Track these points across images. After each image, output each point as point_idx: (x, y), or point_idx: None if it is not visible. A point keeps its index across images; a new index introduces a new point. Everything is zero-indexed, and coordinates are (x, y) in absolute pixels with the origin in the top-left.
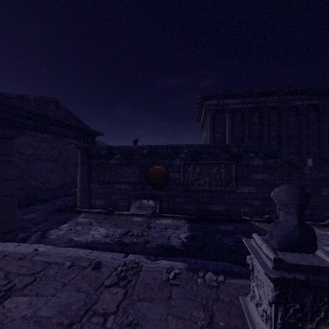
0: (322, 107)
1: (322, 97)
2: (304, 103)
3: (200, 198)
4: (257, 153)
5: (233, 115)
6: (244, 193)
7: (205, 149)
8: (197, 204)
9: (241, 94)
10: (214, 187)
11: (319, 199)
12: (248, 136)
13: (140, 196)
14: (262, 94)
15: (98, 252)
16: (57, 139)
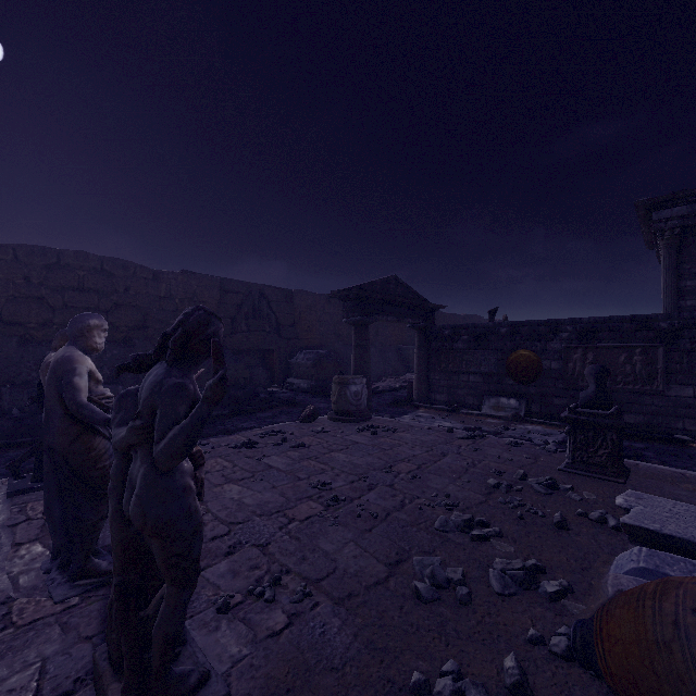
0: None
1: None
2: None
3: None
4: None
5: None
6: (684, 398)
7: (605, 324)
8: None
9: None
10: (621, 385)
11: None
12: None
13: (497, 392)
14: None
15: None
16: (398, 320)
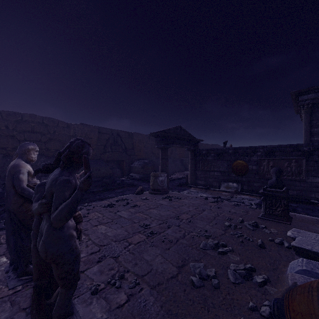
0: None
1: None
2: None
3: None
4: None
5: None
6: (315, 183)
7: (278, 148)
8: None
9: None
10: (286, 177)
11: None
12: None
13: (227, 180)
14: None
15: None
16: (181, 146)
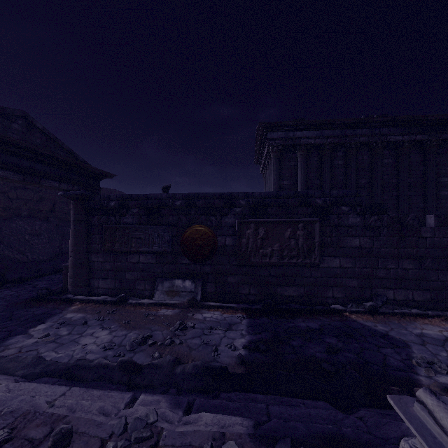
0: (429, 145)
1: (428, 131)
2: (404, 139)
3: (265, 277)
4: (353, 206)
5: (307, 154)
6: (334, 268)
7: (274, 199)
8: (260, 286)
9: (320, 125)
10: (287, 260)
11: (445, 276)
12: (329, 184)
13: (171, 273)
14: (349, 125)
15: (80, 391)
16: (27, 180)
